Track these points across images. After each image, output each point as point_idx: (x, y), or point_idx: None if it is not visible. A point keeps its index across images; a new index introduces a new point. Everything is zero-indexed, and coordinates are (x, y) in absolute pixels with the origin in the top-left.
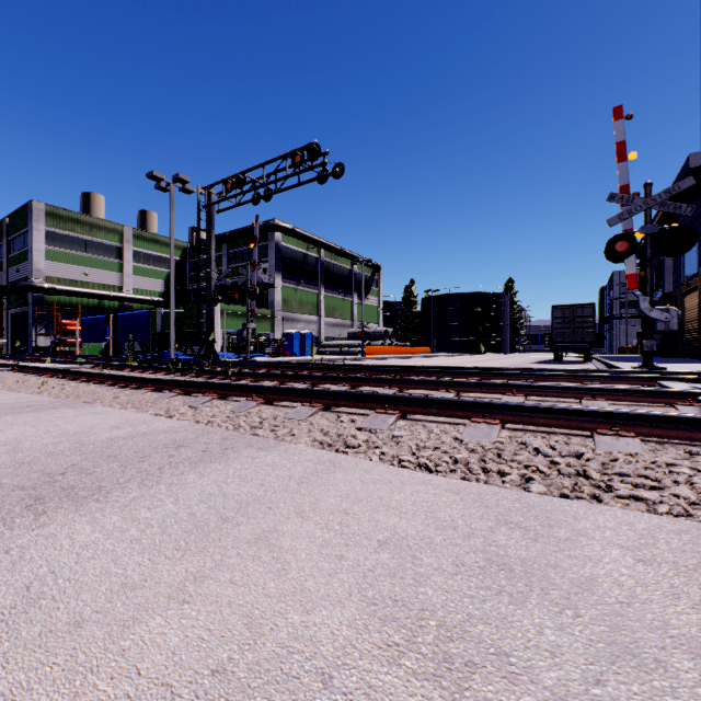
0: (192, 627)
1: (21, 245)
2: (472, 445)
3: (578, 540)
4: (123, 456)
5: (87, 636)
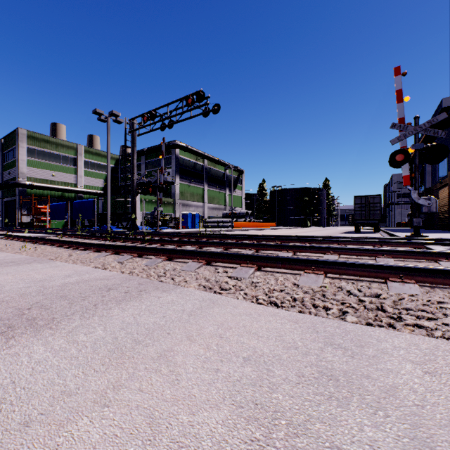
0: (109, 426)
1: (11, 157)
2: (305, 288)
3: (382, 357)
4: (71, 296)
5: (32, 434)
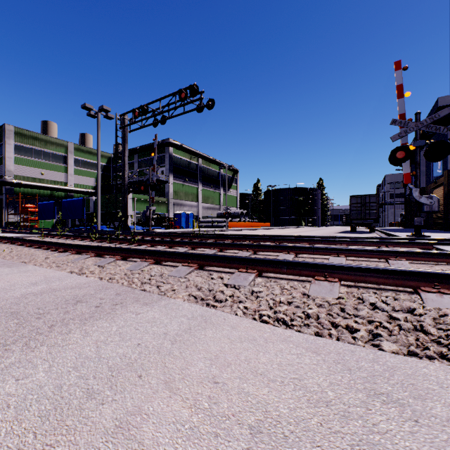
0: None
1: None
2: (319, 300)
3: None
4: (25, 312)
5: None
